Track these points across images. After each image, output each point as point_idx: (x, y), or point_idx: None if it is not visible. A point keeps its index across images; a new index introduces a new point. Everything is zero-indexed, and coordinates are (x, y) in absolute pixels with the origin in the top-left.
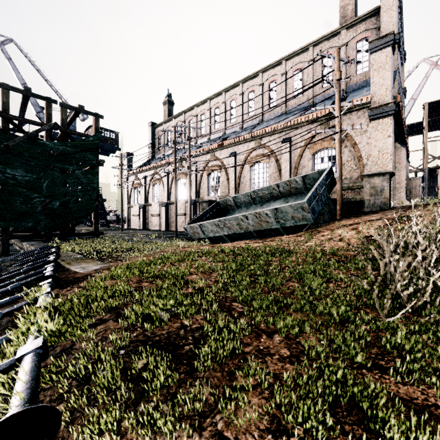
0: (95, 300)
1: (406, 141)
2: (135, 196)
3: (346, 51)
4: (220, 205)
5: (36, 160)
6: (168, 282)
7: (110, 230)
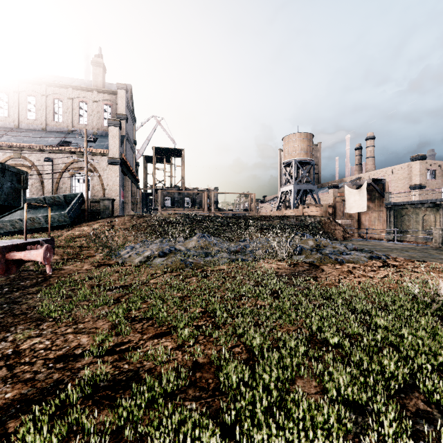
0: None
1: (135, 174)
2: None
3: (97, 106)
4: None
5: None
6: None
7: None
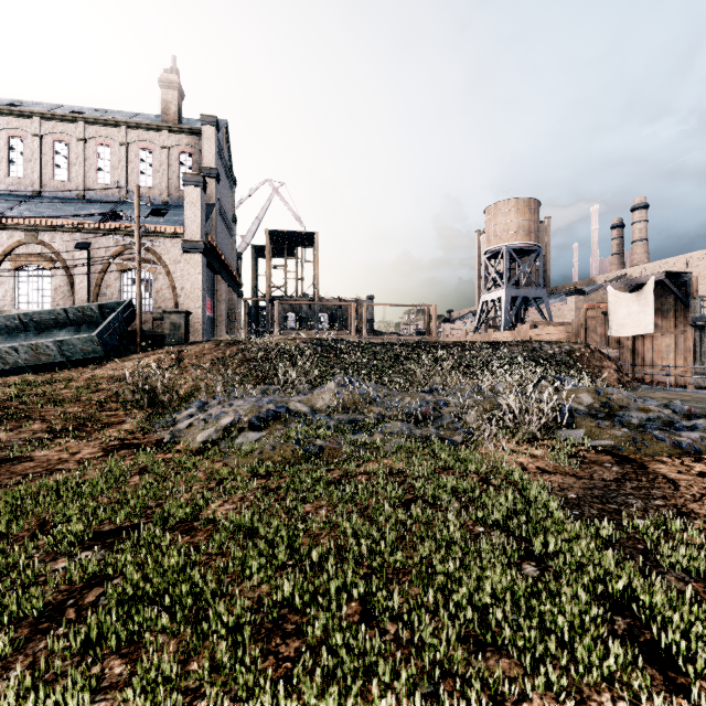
0: None
1: (233, 273)
2: None
3: (169, 156)
4: None
5: None
6: None
7: None
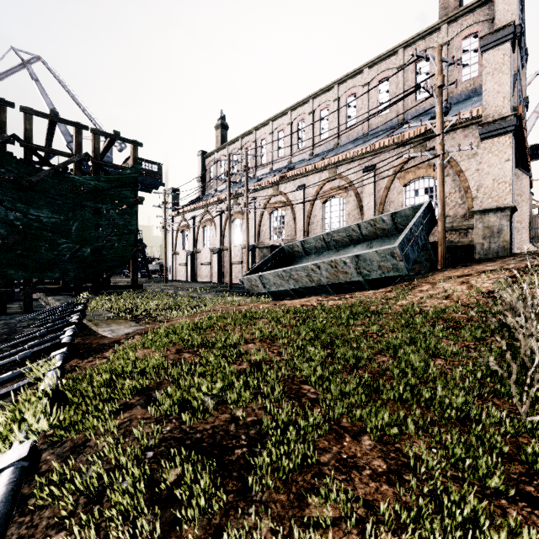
0: (121, 376)
1: (529, 167)
2: (182, 241)
3: (448, 52)
4: (285, 251)
5: (63, 198)
6: (215, 353)
7: (152, 282)
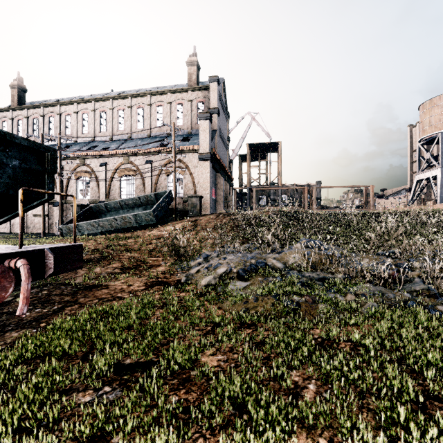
0: None
1: (227, 172)
2: None
3: (192, 105)
4: (92, 209)
5: None
6: None
7: None
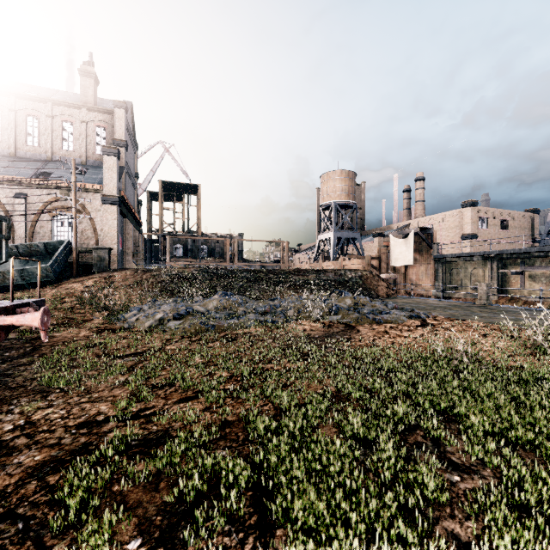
0: None
1: (137, 216)
2: None
3: (87, 128)
4: None
5: None
6: None
7: None
